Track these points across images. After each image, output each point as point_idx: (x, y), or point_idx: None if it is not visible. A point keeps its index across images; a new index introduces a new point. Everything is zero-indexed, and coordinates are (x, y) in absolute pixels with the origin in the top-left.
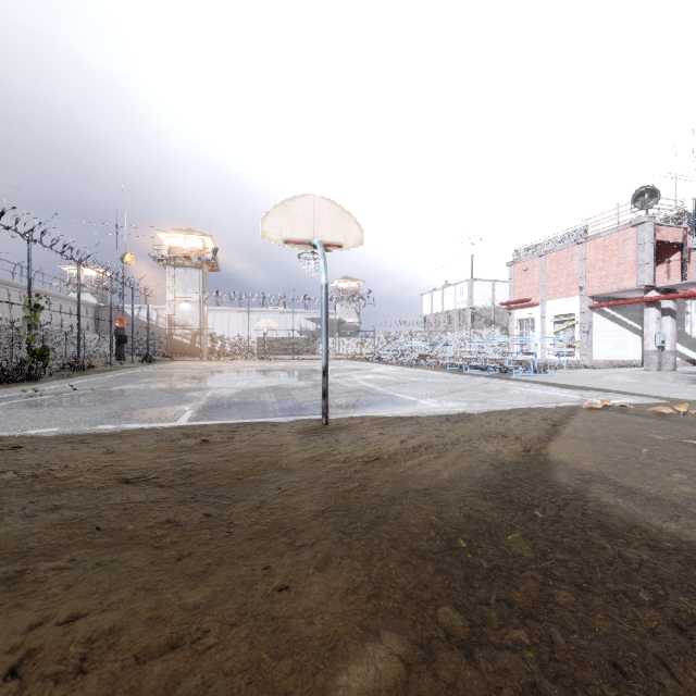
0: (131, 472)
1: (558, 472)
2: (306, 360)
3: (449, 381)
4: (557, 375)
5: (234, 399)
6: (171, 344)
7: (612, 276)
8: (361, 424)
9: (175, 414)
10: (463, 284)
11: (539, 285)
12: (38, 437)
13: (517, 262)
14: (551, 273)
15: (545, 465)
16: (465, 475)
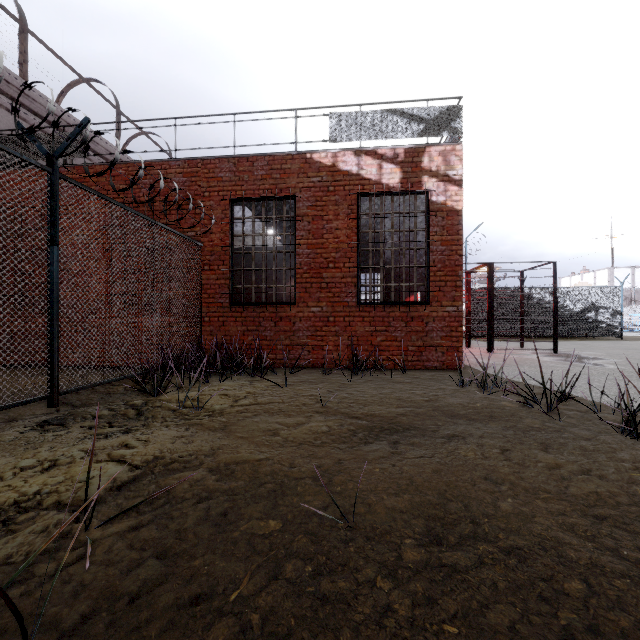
0: None
1: None
2: None
3: None
4: None
5: None
6: None
7: None
8: None
9: None
10: (603, 271)
11: None
12: None
13: None
14: None
15: None
16: (636, 338)
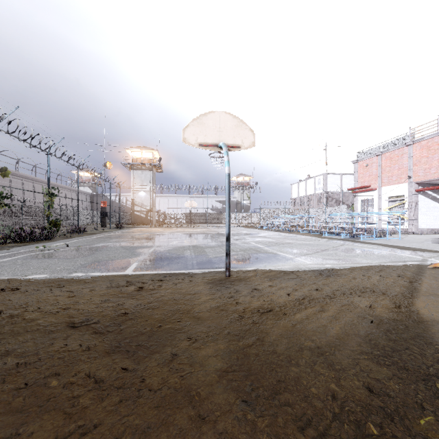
0: (79, 316)
1: (438, 333)
2: (215, 227)
3: (314, 243)
4: (394, 239)
5: (166, 254)
6: (133, 217)
7: (434, 168)
8: (255, 277)
9: (125, 266)
10: (320, 177)
11: (377, 176)
12: (32, 281)
13: (360, 160)
14: (386, 167)
15: (421, 324)
16: (351, 333)
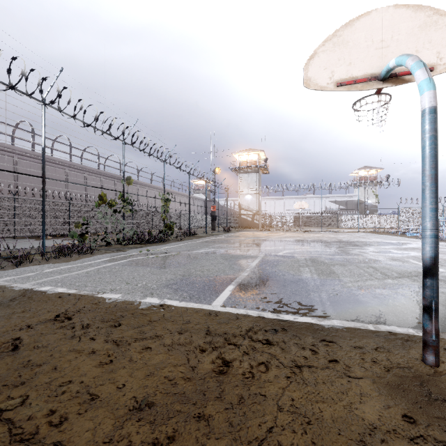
0: None
1: None
2: (332, 232)
3: None
4: None
5: (274, 273)
6: (240, 220)
7: None
8: None
9: (215, 291)
10: None
11: None
12: (98, 305)
13: None
14: None
15: None
16: None
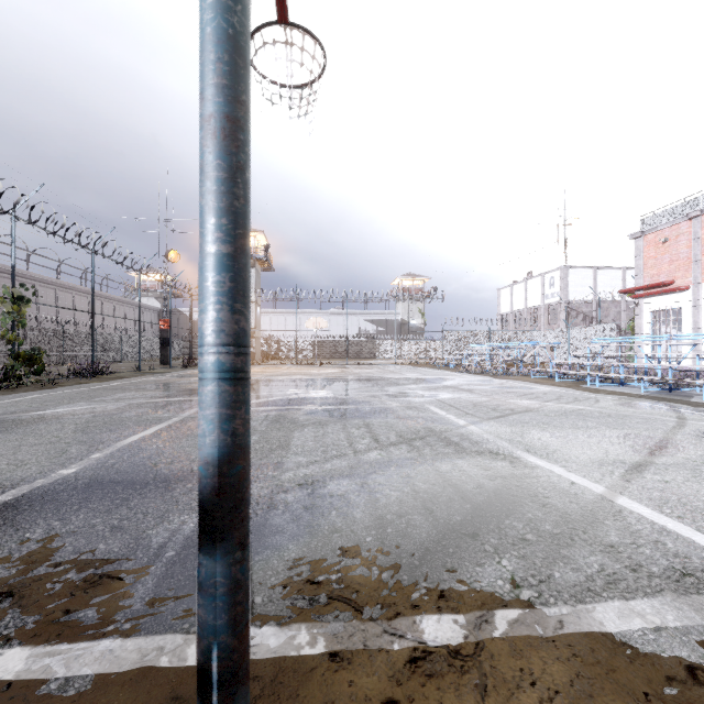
0: None
1: None
2: (361, 365)
3: (594, 408)
4: None
5: (152, 460)
6: None
7: None
8: None
9: None
10: (554, 273)
11: (690, 260)
12: None
13: (648, 232)
14: None
15: None
16: None
